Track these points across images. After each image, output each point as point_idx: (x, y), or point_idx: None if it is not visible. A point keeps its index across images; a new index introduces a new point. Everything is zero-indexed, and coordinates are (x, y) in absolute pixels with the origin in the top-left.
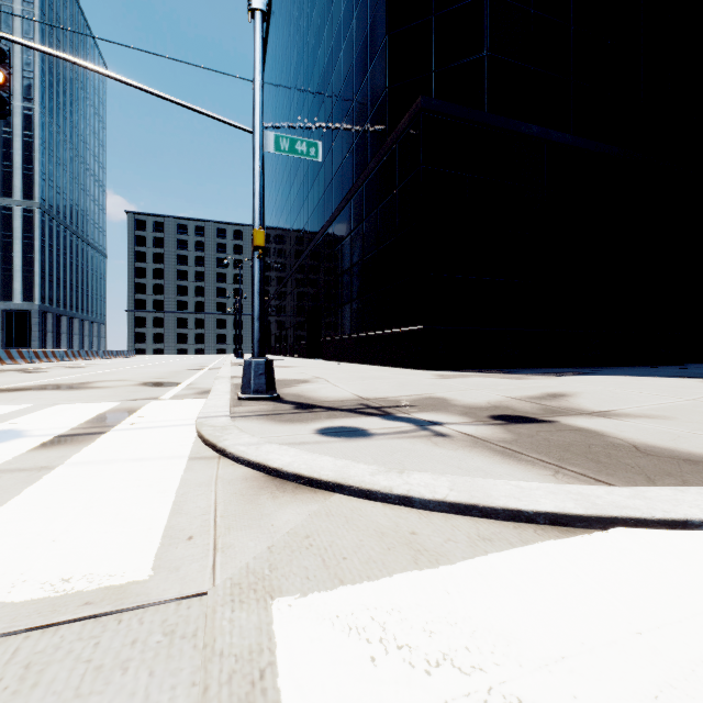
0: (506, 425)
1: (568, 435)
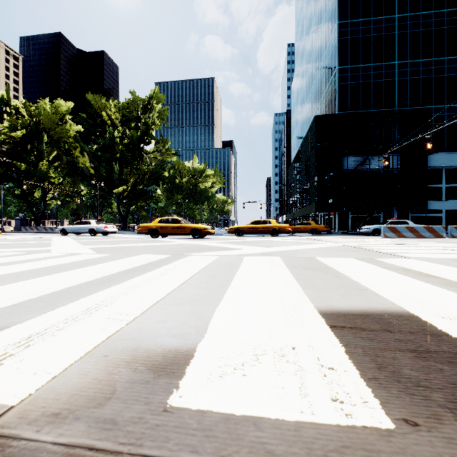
0: None
1: None
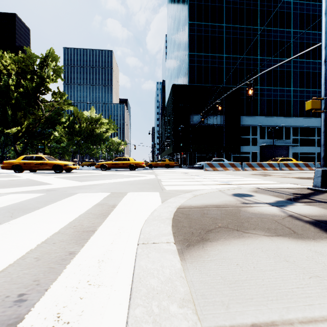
0: (290, 217)
1: (267, 224)
